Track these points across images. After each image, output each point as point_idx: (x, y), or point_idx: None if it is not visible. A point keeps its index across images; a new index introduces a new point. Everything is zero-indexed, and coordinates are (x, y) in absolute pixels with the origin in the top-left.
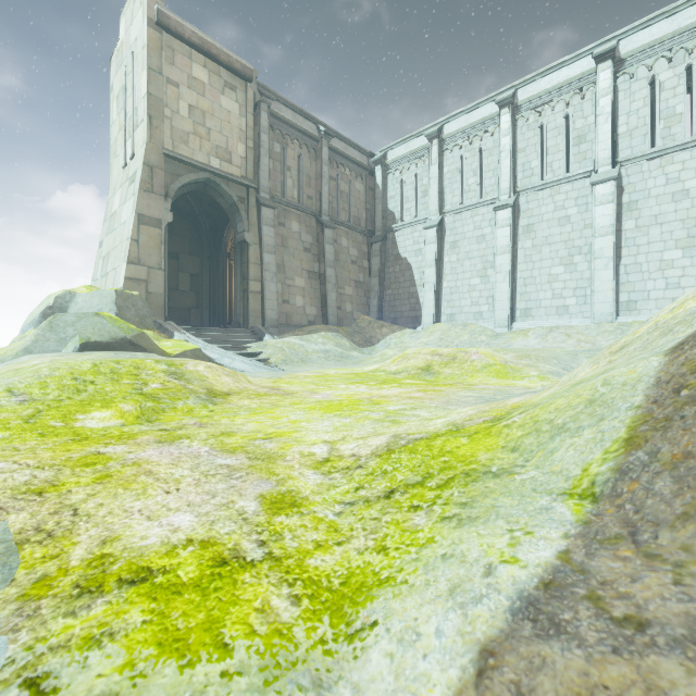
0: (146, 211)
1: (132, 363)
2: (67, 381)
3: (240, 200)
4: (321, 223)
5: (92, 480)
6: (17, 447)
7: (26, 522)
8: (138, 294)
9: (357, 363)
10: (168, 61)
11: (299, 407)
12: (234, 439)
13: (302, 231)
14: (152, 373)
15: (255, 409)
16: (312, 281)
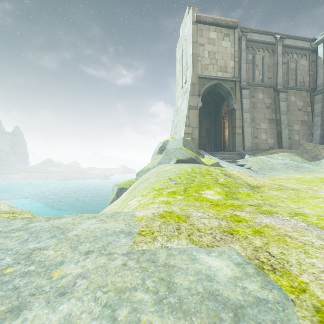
0: (191, 104)
1: (205, 169)
2: (186, 175)
3: (231, 89)
4: (277, 90)
5: (252, 231)
6: (194, 204)
7: (245, 252)
8: (190, 139)
9: (311, 171)
10: (199, 36)
11: (322, 200)
12: (314, 220)
13: (265, 97)
14: (216, 174)
15: (289, 198)
16: (271, 124)
